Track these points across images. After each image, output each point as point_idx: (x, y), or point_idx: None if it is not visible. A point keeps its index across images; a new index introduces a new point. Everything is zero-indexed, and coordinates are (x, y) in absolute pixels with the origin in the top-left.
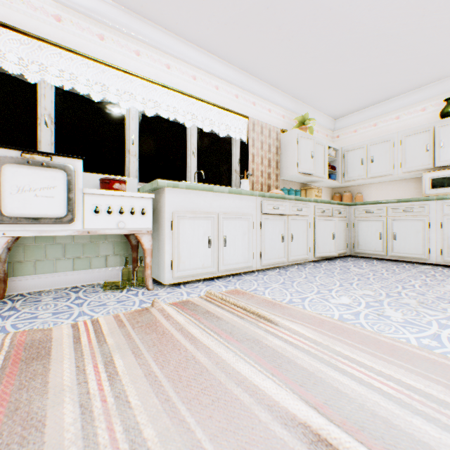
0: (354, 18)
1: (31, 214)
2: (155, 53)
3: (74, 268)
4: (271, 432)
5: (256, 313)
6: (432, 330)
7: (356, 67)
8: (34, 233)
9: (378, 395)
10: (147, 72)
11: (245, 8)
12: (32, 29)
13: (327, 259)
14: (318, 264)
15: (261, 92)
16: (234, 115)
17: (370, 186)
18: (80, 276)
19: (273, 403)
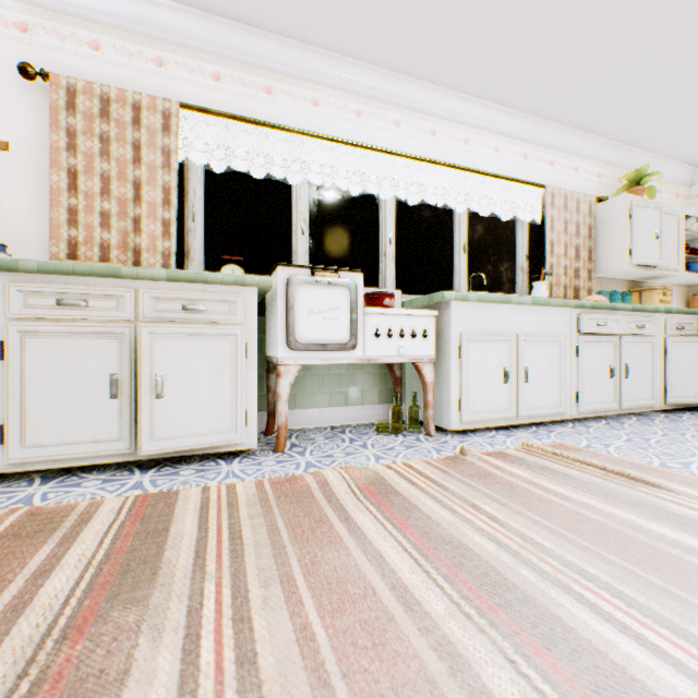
0: None
1: (318, 340)
2: (416, 118)
3: (331, 403)
4: None
5: (626, 475)
6: None
7: None
8: (320, 361)
9: None
10: (407, 146)
11: (561, 32)
12: (292, 122)
13: (685, 408)
14: (672, 415)
15: (563, 143)
16: (521, 186)
17: None
18: (336, 414)
19: None
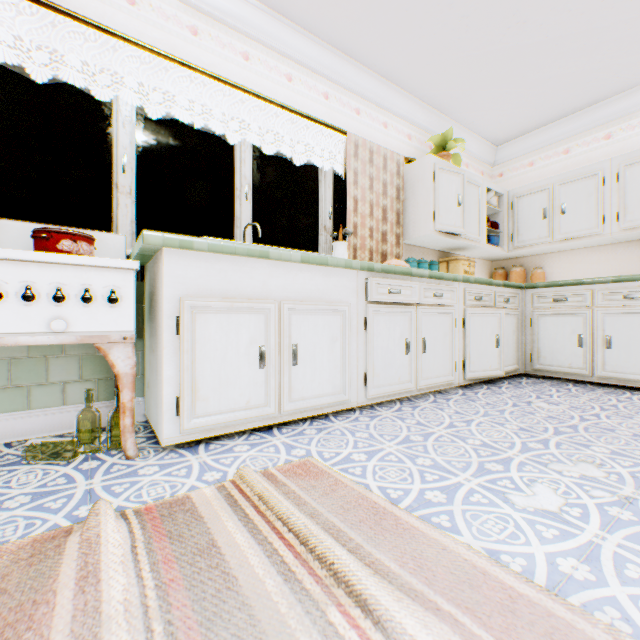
0: None
1: None
2: (167, 3)
3: None
4: None
5: (330, 565)
6: None
7: (540, 36)
8: None
9: None
10: (151, 37)
11: None
12: None
13: (485, 380)
14: (470, 391)
15: (371, 91)
16: (321, 129)
17: (558, 256)
18: (5, 425)
19: None
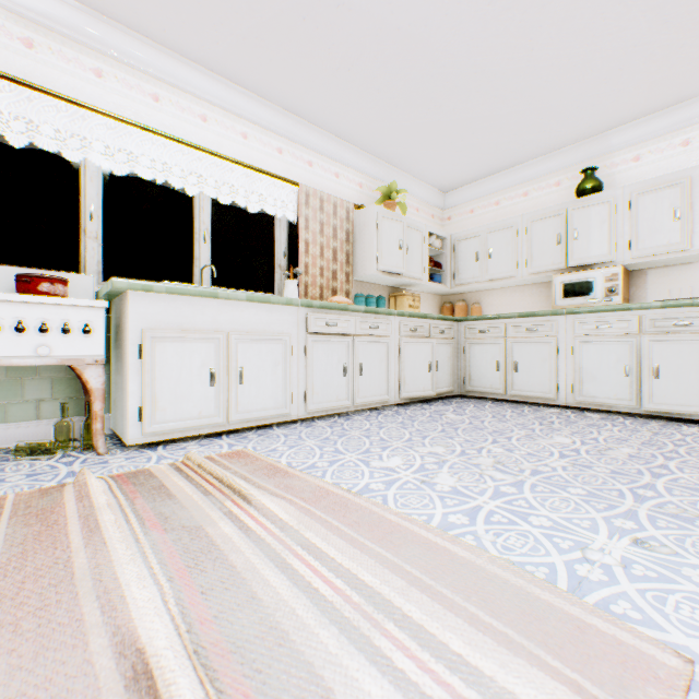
0: (436, 45)
1: None
2: (131, 74)
3: None
4: (88, 666)
5: (233, 487)
6: (477, 501)
7: (456, 116)
8: None
9: (306, 599)
10: (116, 104)
11: (268, 15)
12: None
13: (424, 400)
14: (404, 408)
15: (323, 146)
16: (276, 180)
17: (492, 293)
18: None
19: (125, 623)
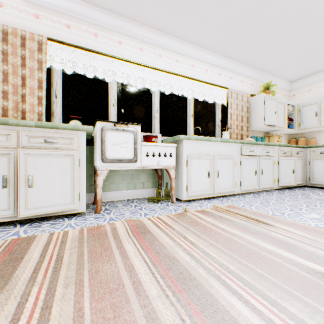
0: (315, 12)
1: (118, 157)
2: (169, 54)
3: (127, 188)
4: (301, 275)
5: (256, 219)
6: None
7: (313, 44)
8: (119, 168)
9: None
10: (165, 66)
11: (232, 18)
12: (107, 51)
13: (287, 188)
14: (281, 191)
15: (236, 69)
16: (217, 88)
17: (323, 132)
18: (130, 193)
19: (296, 263)
